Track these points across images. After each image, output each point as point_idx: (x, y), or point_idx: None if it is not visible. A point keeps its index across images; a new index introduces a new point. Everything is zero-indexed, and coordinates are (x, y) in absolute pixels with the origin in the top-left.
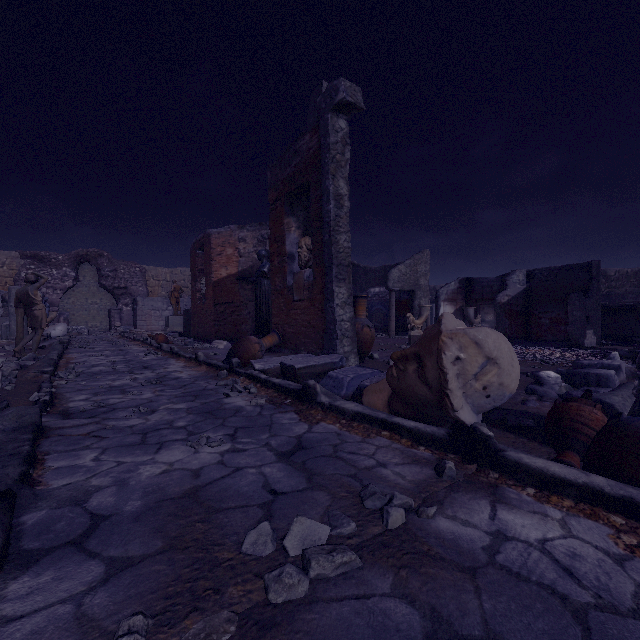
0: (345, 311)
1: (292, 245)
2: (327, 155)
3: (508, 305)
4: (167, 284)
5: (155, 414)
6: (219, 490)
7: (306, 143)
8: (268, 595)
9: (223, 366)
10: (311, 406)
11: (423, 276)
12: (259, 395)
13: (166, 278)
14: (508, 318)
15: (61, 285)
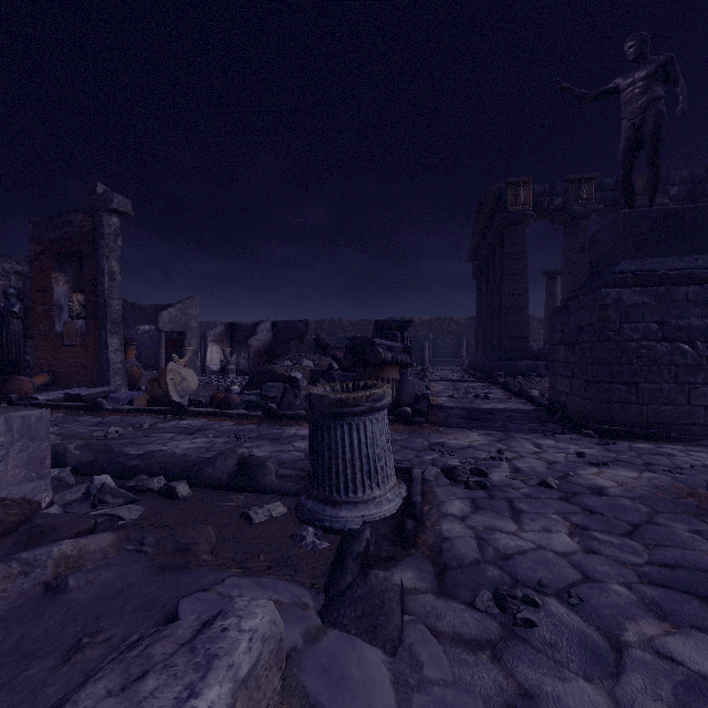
0: (118, 355)
1: (61, 297)
2: (102, 242)
3: (257, 347)
4: None
5: None
6: (70, 433)
7: (79, 220)
8: (108, 437)
9: None
10: (100, 412)
11: (194, 319)
12: (55, 413)
13: None
14: (257, 357)
15: None
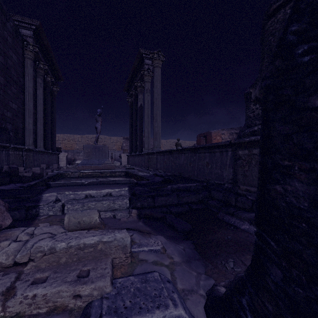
0: None
1: None
2: None
3: None
4: (165, 146)
5: None
6: None
7: None
8: None
9: None
10: None
11: None
12: None
13: (164, 144)
14: None
15: None
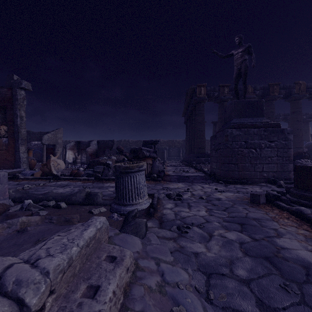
0: (24, 154)
1: None
2: (16, 102)
3: (90, 152)
4: None
5: None
6: None
7: (4, 91)
8: (24, 189)
9: None
10: (17, 179)
11: (60, 139)
12: None
13: None
14: (90, 156)
15: None
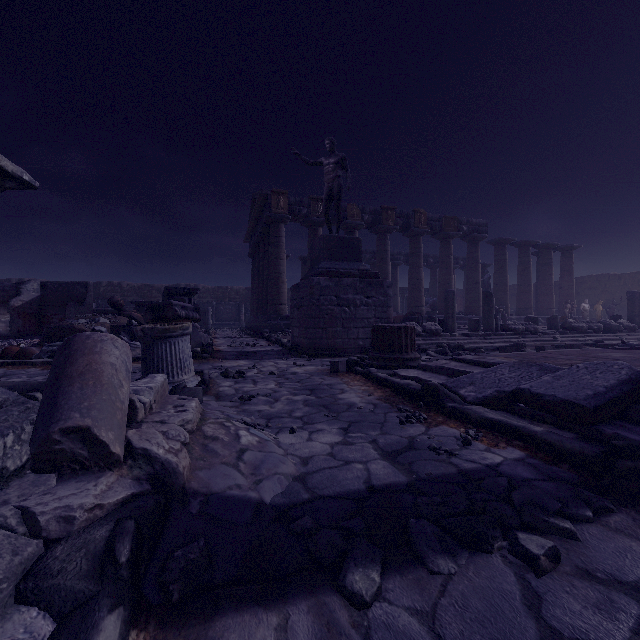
0: None
1: None
2: None
3: (22, 308)
4: None
5: None
6: None
7: None
8: None
9: None
10: None
11: None
12: None
13: None
14: (22, 319)
15: None
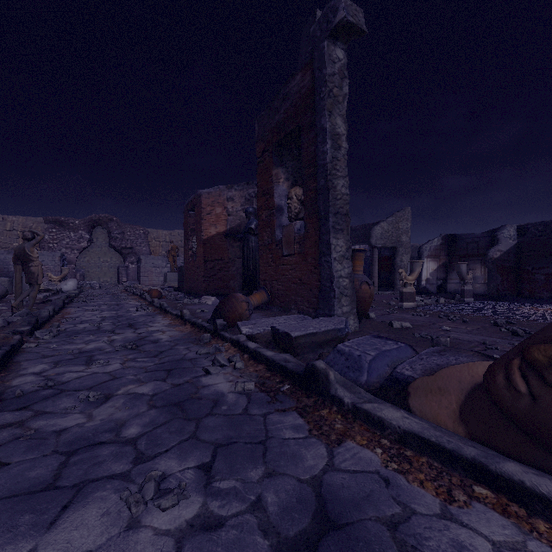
0: (343, 266)
1: (281, 197)
2: (323, 89)
3: (500, 261)
4: (167, 244)
5: (106, 405)
6: None
7: (297, 84)
8: None
9: (207, 327)
10: (321, 401)
11: (404, 233)
12: (246, 373)
13: (166, 239)
14: (500, 274)
15: (77, 246)
